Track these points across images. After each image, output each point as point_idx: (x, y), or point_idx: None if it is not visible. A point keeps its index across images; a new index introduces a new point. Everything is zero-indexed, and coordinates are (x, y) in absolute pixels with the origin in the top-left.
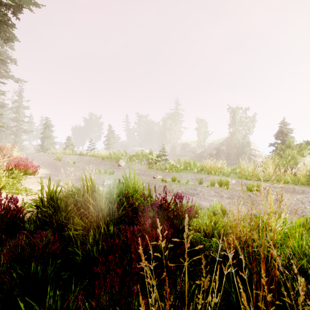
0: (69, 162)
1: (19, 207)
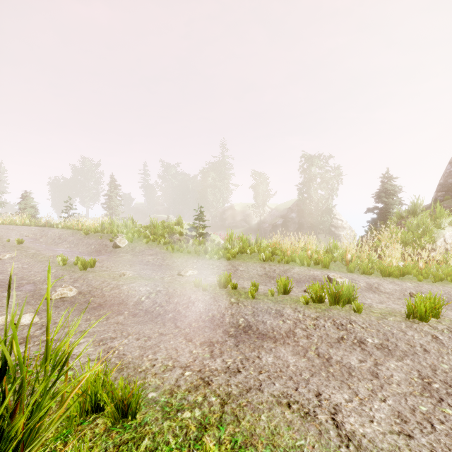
0: (12, 241)
1: None
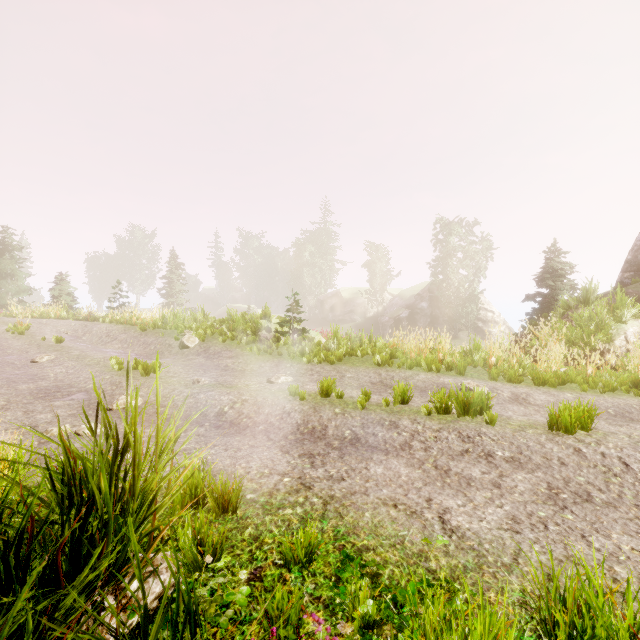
0: (48, 340)
1: None
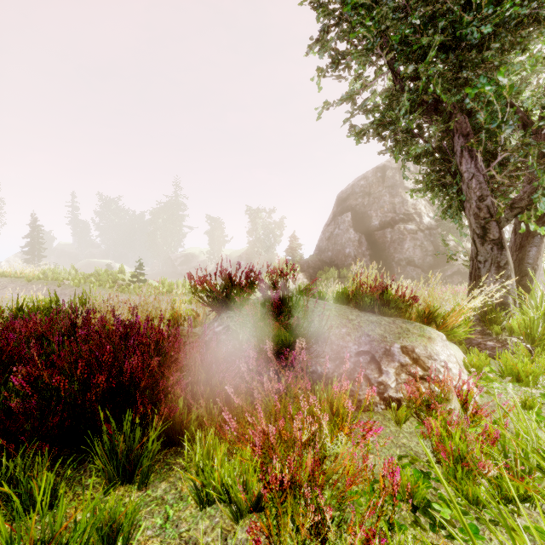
0: None
1: (2, 312)
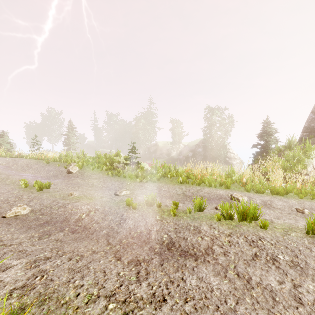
0: None
1: None
